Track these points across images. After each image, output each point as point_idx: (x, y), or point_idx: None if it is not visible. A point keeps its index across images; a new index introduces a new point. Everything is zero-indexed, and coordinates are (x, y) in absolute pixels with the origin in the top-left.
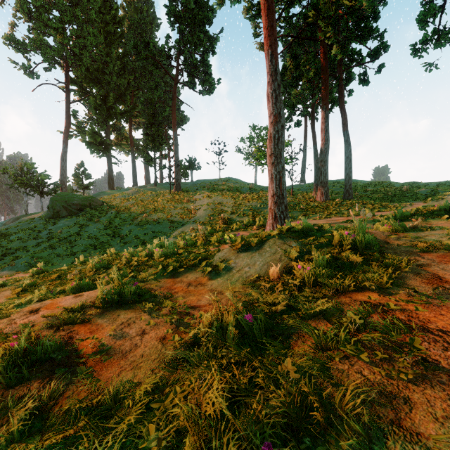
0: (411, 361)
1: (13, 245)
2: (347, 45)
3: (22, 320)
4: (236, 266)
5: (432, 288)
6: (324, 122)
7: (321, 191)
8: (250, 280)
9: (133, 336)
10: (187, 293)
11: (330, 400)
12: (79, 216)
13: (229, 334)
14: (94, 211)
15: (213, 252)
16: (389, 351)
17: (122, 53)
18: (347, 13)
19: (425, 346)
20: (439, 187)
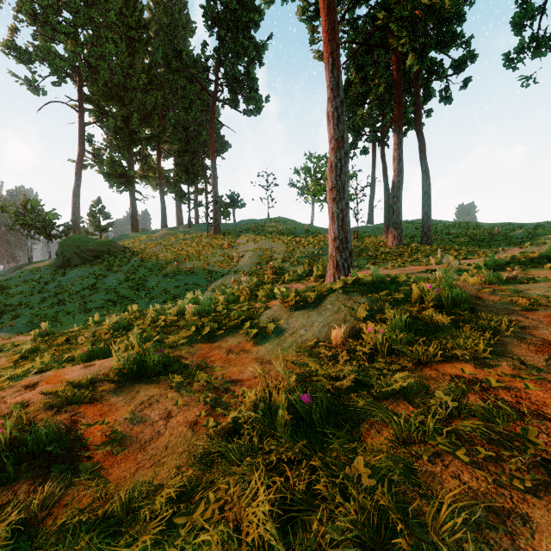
0: (527, 462)
1: (13, 301)
2: (426, 53)
3: (14, 398)
4: (289, 328)
5: (544, 359)
6: (397, 149)
7: (393, 234)
8: (307, 346)
9: (156, 420)
10: (226, 363)
11: (418, 518)
12: (95, 264)
13: (280, 420)
14: (114, 258)
15: (260, 310)
16: (495, 447)
17: (149, 65)
18: (426, 13)
19: (543, 440)
20: (538, 229)
